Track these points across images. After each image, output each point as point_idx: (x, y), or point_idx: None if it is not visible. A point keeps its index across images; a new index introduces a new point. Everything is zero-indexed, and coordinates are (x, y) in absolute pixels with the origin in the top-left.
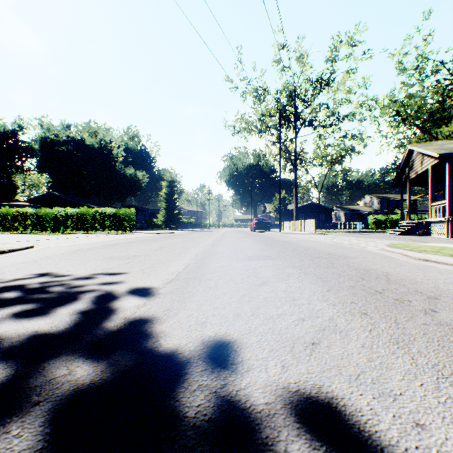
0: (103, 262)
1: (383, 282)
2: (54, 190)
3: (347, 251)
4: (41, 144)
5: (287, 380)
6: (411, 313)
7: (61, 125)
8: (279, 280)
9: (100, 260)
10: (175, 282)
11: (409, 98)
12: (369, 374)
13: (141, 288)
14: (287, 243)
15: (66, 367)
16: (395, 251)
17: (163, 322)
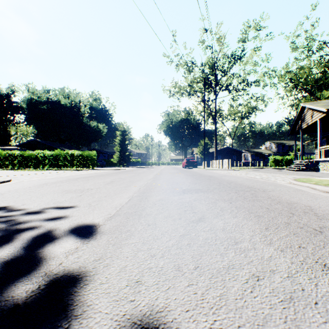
0: (59, 195)
1: (314, 217)
2: (37, 138)
3: (263, 185)
4: (28, 104)
5: None
6: None
7: (42, 90)
8: (214, 215)
9: (57, 193)
10: (115, 218)
11: (300, 69)
12: None
13: (80, 225)
14: (212, 177)
15: None
16: (303, 185)
17: (88, 282)
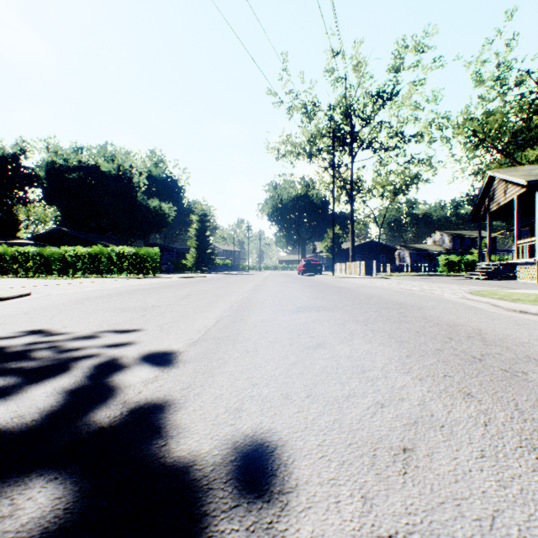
0: (112, 314)
1: (479, 343)
2: (63, 226)
3: (420, 300)
4: (47, 171)
5: (375, 531)
6: (535, 394)
7: (71, 148)
8: (339, 341)
9: (108, 312)
10: (201, 344)
11: (488, 114)
12: (511, 517)
13: (154, 352)
14: (344, 289)
15: (10, 499)
16: (481, 300)
17: (179, 409)
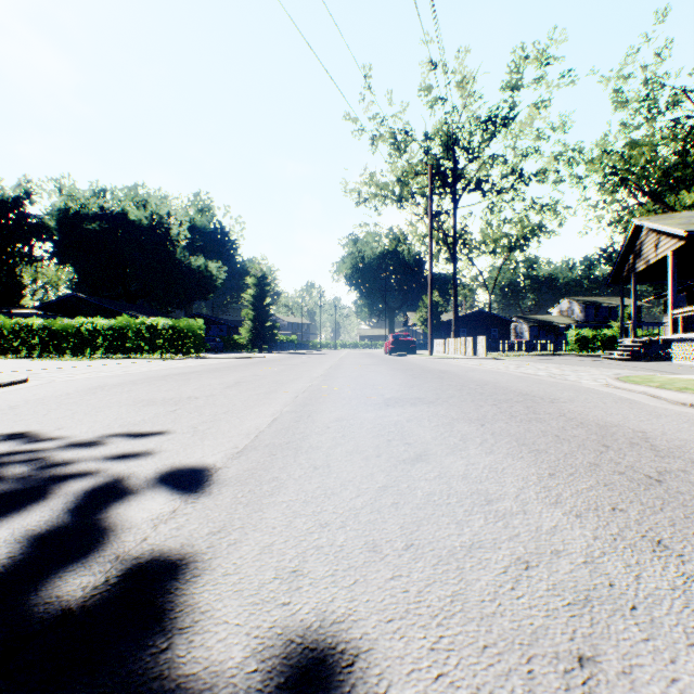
0: (131, 409)
1: (649, 453)
2: (80, 291)
3: (551, 389)
4: (59, 220)
5: None
6: None
7: (91, 190)
8: (448, 450)
9: (126, 407)
10: (248, 455)
11: (632, 146)
12: None
13: (178, 469)
14: (447, 374)
15: None
16: (634, 389)
17: (200, 572)
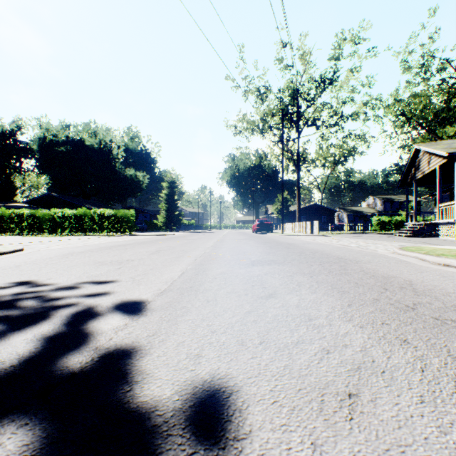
0: (92, 267)
1: (411, 293)
2: (53, 191)
3: (357, 255)
4: (40, 145)
5: None
6: None
7: (60, 125)
8: (288, 291)
9: (88, 266)
10: (167, 294)
11: (414, 97)
12: None
13: (126, 302)
14: (292, 245)
15: None
16: (409, 255)
17: (144, 355)
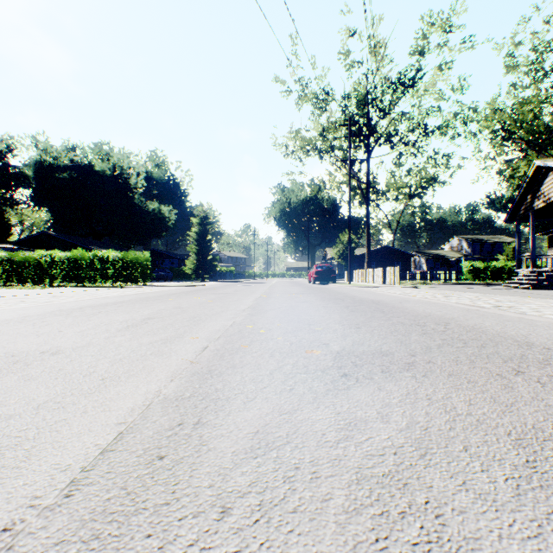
0: None
1: None
2: (55, 230)
3: (544, 332)
4: (36, 170)
5: None
6: None
7: (63, 146)
8: None
9: None
10: None
11: (522, 103)
12: None
13: None
14: (382, 305)
15: None
16: None
17: None
